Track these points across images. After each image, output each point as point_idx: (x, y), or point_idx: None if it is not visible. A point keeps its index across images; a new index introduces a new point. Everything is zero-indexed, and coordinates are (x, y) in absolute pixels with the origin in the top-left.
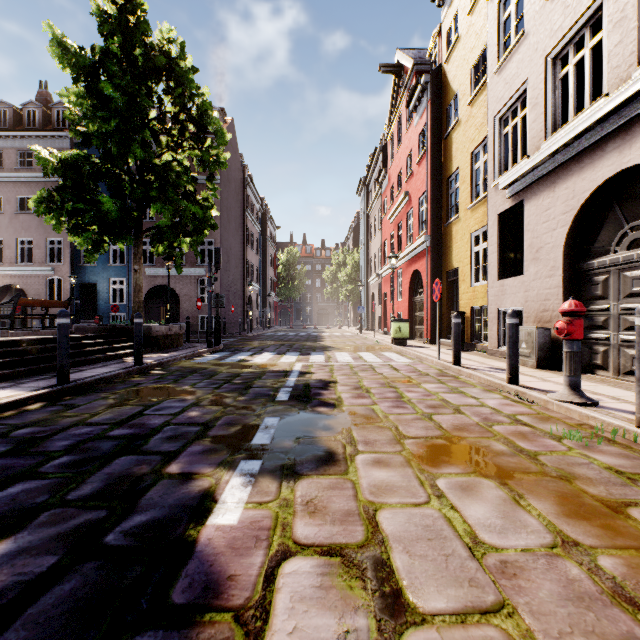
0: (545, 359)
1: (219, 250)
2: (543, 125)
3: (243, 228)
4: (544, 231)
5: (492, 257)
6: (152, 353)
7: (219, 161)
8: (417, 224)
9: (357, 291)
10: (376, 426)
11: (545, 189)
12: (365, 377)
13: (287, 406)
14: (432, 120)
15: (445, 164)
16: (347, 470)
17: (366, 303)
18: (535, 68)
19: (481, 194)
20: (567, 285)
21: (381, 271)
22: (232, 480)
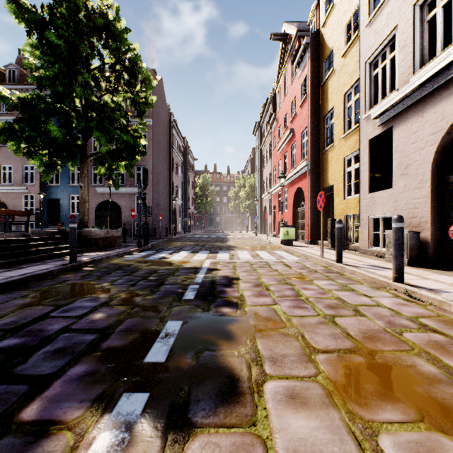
0: (415, 258)
1: (147, 171)
2: (411, 62)
3: (169, 158)
4: (412, 150)
5: (363, 175)
6: (92, 252)
7: (147, 102)
8: (300, 153)
9: (253, 205)
10: (281, 333)
11: (413, 115)
12: (263, 274)
13: (192, 306)
14: (312, 72)
15: (322, 105)
16: (254, 415)
17: (260, 214)
18: (404, 15)
19: (353, 126)
20: (435, 195)
21: (271, 190)
22: (98, 439)
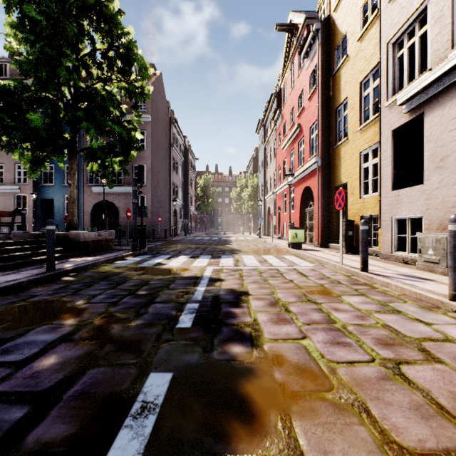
0: None
1: (142, 167)
2: (450, 34)
3: (169, 157)
4: (451, 139)
5: (385, 170)
6: (79, 257)
7: (143, 92)
8: (308, 149)
9: (256, 206)
10: (330, 404)
11: (453, 97)
12: (277, 286)
13: (188, 341)
14: (322, 61)
15: (333, 97)
16: None
17: (263, 215)
18: None
19: (370, 117)
20: None
21: (276, 189)
22: None
